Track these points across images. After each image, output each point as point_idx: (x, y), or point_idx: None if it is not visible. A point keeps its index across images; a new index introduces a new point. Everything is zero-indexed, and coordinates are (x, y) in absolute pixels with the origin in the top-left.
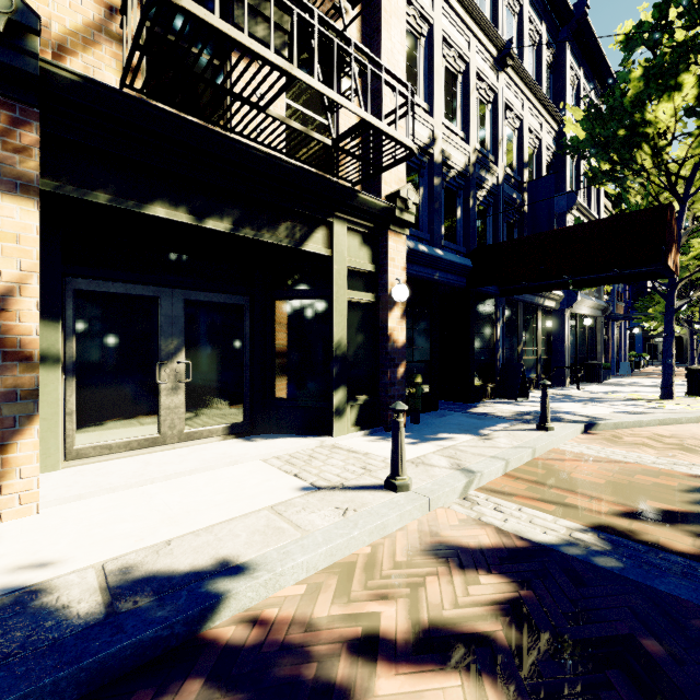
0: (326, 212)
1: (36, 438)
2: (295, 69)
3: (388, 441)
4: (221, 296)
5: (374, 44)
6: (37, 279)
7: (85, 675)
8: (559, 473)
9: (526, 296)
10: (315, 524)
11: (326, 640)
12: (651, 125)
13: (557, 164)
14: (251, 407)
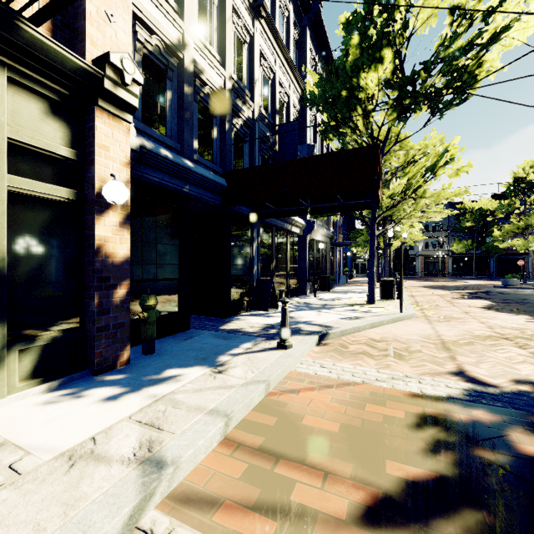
0: None
1: None
2: None
3: (77, 398)
4: None
5: None
6: None
7: None
8: (291, 419)
9: (278, 222)
10: None
11: None
12: (363, 90)
13: (301, 121)
14: None
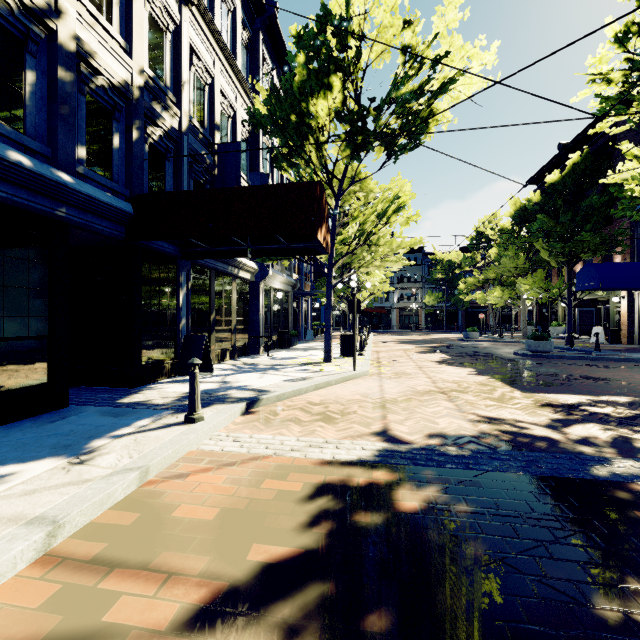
0: None
1: None
2: None
3: None
4: None
5: None
6: None
7: None
8: (159, 512)
9: (218, 264)
10: None
11: None
12: (314, 118)
13: (253, 144)
14: None
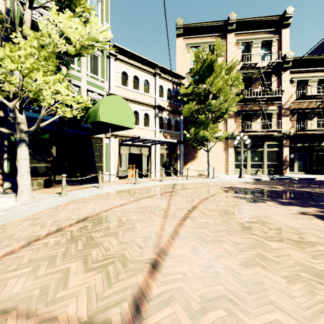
0: None
1: (288, 169)
2: (321, 128)
3: None
4: (303, 153)
5: None
6: (288, 154)
7: (307, 179)
8: None
9: None
10: None
11: None
12: None
13: None
14: (308, 170)
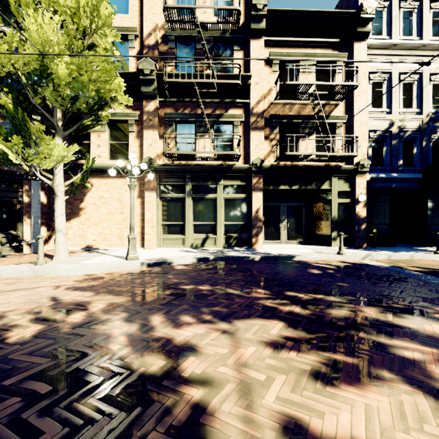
0: (329, 176)
1: (262, 235)
2: (313, 153)
3: (352, 250)
4: (296, 204)
5: (351, 109)
6: (262, 206)
7: (278, 258)
8: (412, 261)
9: None
10: (314, 255)
11: (310, 262)
12: None
13: None
14: (305, 236)
